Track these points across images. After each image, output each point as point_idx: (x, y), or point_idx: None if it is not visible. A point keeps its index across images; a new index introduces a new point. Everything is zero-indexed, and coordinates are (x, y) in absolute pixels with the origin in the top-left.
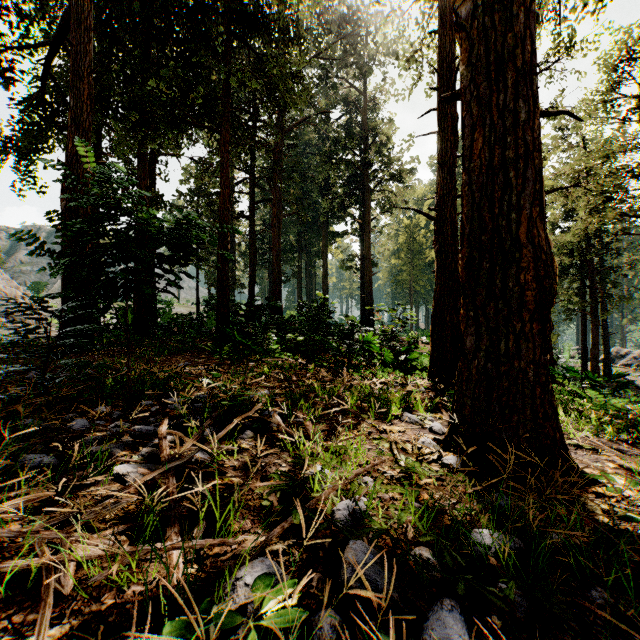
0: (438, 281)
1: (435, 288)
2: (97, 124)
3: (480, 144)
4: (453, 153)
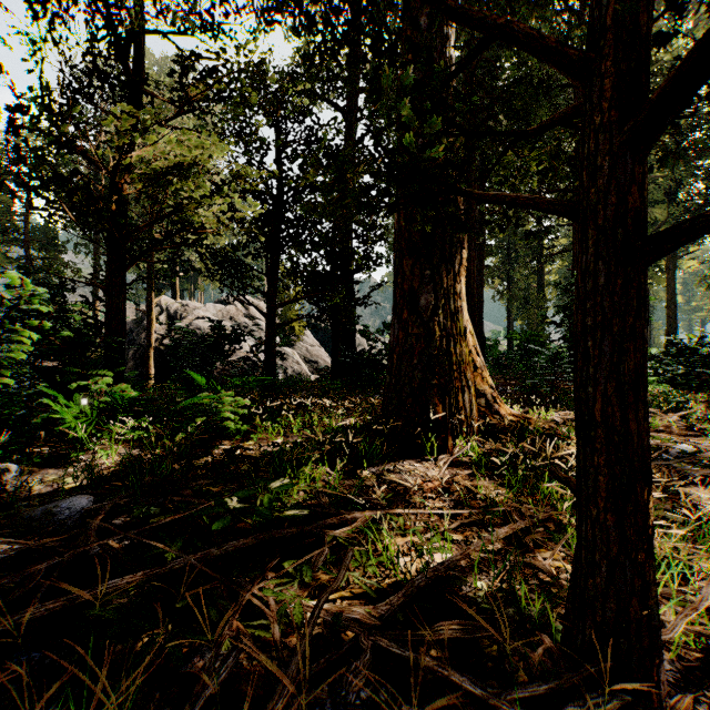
0: None
1: None
2: None
3: None
4: None
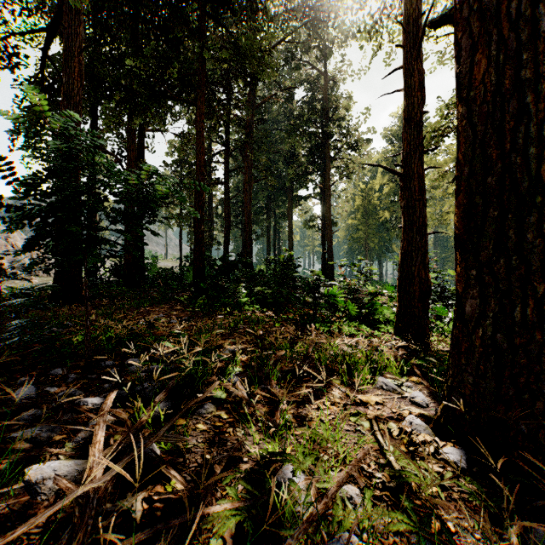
0: (405, 236)
1: (402, 243)
2: (93, 104)
3: (484, 66)
4: (420, 108)
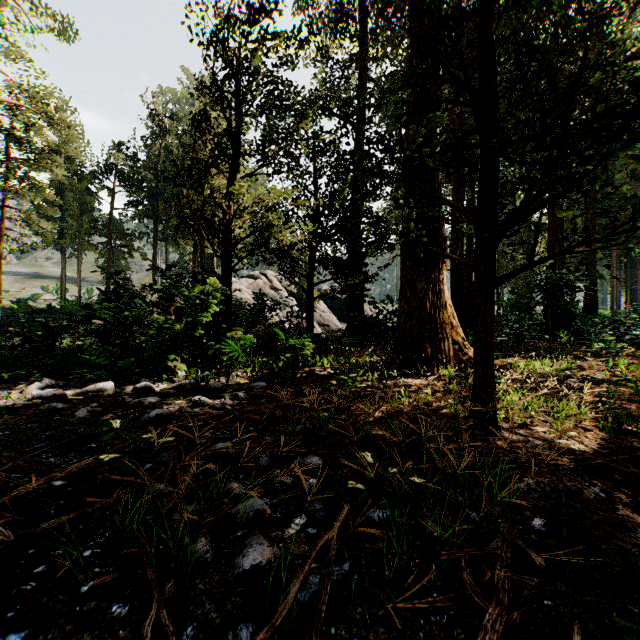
0: None
1: None
2: None
3: None
4: None
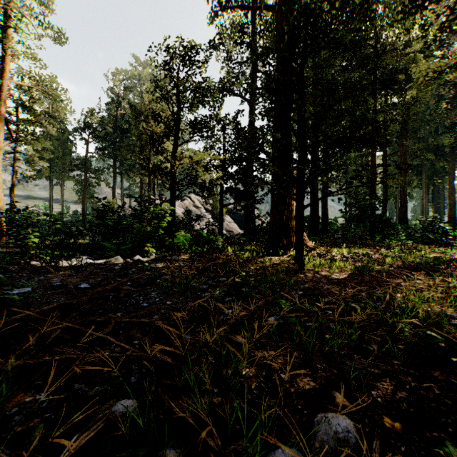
0: None
1: None
2: None
3: None
4: None
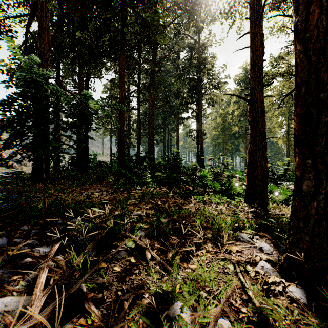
0: (251, 140)
1: (249, 144)
2: (58, 62)
3: (317, 14)
4: (261, 57)
